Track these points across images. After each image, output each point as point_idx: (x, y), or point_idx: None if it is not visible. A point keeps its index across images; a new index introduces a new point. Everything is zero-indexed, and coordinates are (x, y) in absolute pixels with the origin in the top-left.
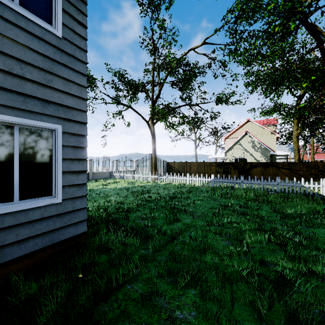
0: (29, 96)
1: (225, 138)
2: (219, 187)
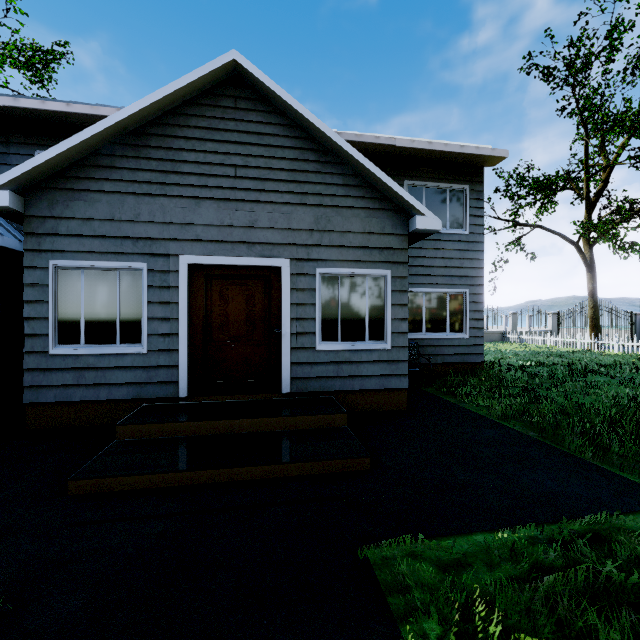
0: (453, 276)
1: None
2: None
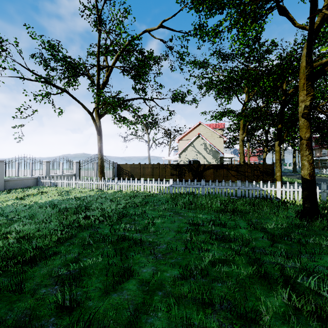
0: None
1: (178, 140)
2: (179, 193)
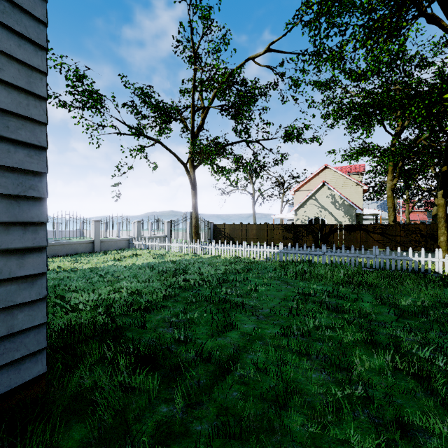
0: None
1: (294, 191)
2: (291, 261)
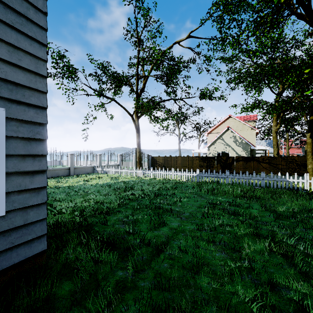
0: None
1: (207, 133)
2: (205, 182)
